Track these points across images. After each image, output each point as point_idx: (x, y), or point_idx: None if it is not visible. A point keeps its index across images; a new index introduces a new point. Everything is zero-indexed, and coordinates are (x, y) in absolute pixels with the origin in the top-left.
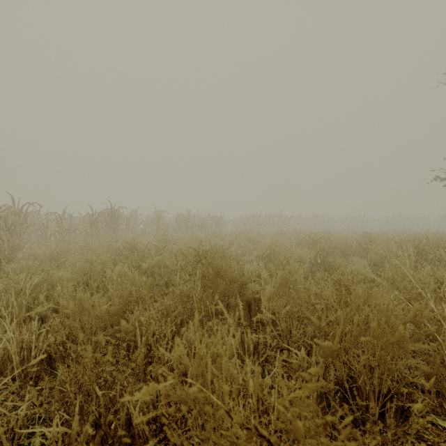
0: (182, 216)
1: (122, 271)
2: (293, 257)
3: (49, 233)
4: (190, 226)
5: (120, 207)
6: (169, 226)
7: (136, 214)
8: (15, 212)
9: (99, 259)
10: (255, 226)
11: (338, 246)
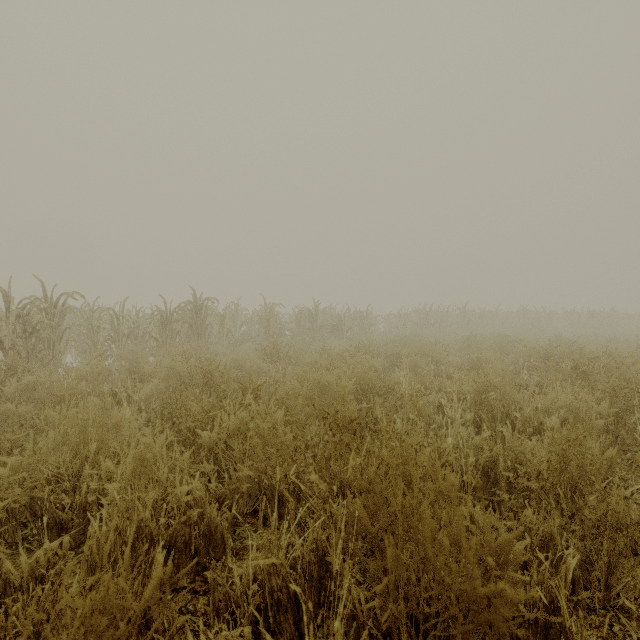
0: (306, 312)
1: (147, 458)
2: (546, 407)
3: (102, 339)
4: (318, 328)
5: (209, 298)
6: (286, 327)
7: (236, 310)
8: (42, 308)
9: (150, 395)
10: (423, 328)
11: (625, 376)
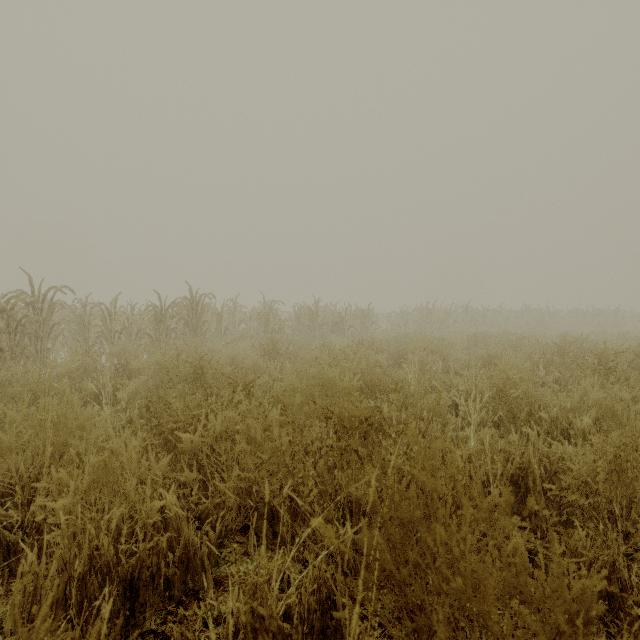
0: (306, 309)
1: (112, 466)
2: (573, 406)
3: (93, 336)
4: (319, 326)
5: (206, 294)
6: (285, 325)
7: (234, 307)
8: (27, 302)
9: (137, 393)
10: (425, 326)
11: None
